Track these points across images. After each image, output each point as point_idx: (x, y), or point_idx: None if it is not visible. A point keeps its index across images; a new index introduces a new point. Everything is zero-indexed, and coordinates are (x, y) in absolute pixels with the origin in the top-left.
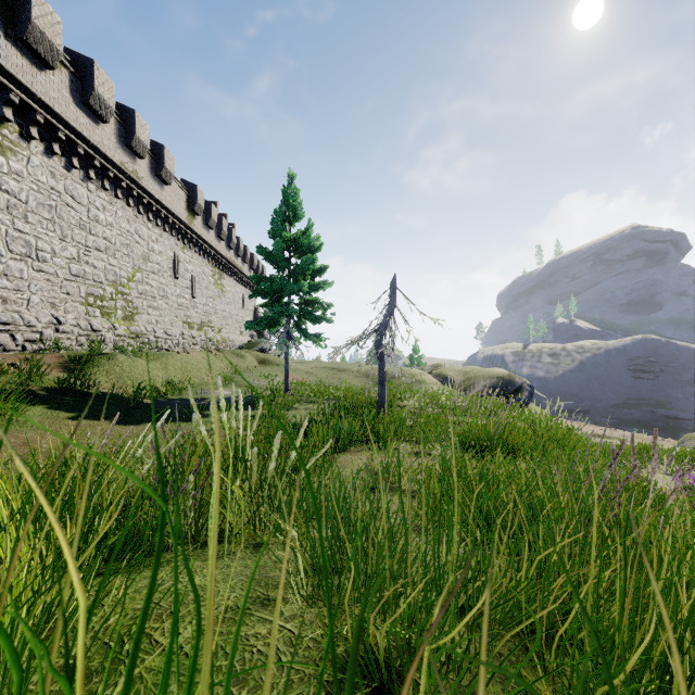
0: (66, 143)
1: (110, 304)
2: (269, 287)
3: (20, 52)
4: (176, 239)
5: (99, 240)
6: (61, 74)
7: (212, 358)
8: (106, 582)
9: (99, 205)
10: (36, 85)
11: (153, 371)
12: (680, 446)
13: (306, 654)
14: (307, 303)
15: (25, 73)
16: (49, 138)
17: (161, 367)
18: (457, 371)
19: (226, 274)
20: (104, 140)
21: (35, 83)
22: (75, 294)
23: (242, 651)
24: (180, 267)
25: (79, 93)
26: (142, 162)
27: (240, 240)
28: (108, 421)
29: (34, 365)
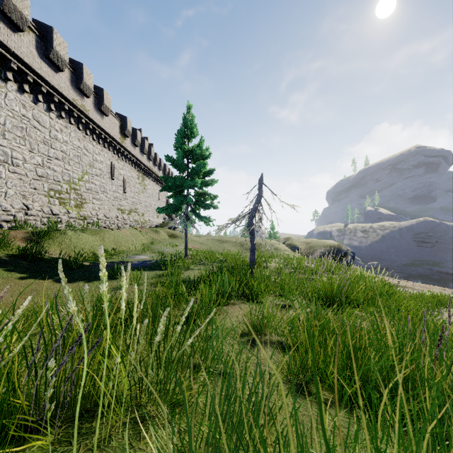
0: (34, 85)
1: (65, 196)
2: (173, 183)
3: None
4: (112, 153)
5: (58, 152)
6: (29, 36)
7: (137, 233)
8: None
9: (58, 128)
10: (10, 42)
11: (94, 242)
12: None
13: None
14: (200, 195)
15: (2, 33)
16: (21, 80)
17: (99, 239)
18: (302, 242)
19: (147, 177)
20: (61, 83)
21: (10, 41)
22: (40, 189)
23: None
24: (115, 172)
25: (43, 50)
26: (88, 100)
27: (157, 155)
28: (50, 280)
29: (1, 238)
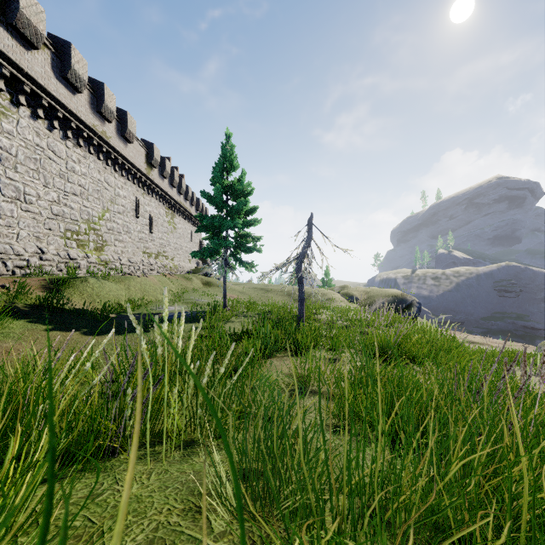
0: (49, 109)
1: (84, 238)
2: (211, 223)
3: (10, 35)
4: (137, 186)
5: (75, 187)
6: (44, 53)
7: (166, 281)
8: None
9: (75, 159)
10: (23, 62)
11: (118, 291)
12: (538, 351)
13: None
14: (241, 237)
15: (15, 52)
16: (34, 105)
17: (124, 288)
18: (360, 291)
19: (177, 214)
20: (79, 107)
21: (23, 60)
22: (56, 230)
23: None
24: (141, 209)
25: (59, 69)
26: (110, 125)
27: (188, 187)
28: (78, 332)
29: (19, 286)
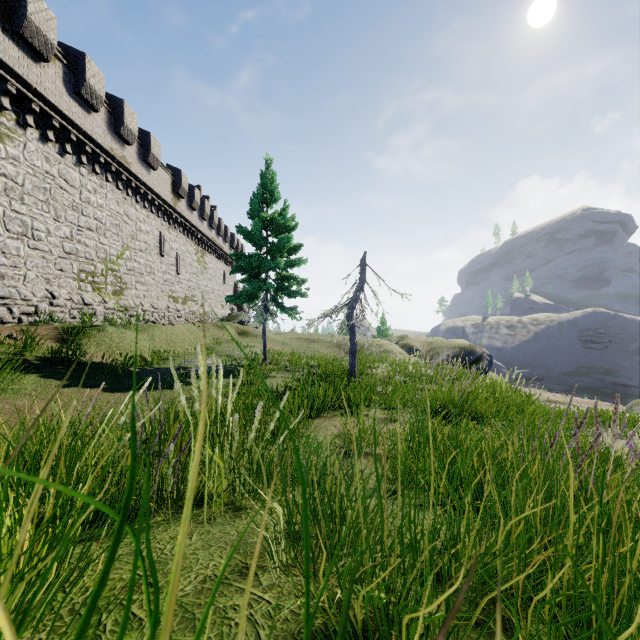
0: (60, 131)
1: (100, 280)
2: (248, 263)
3: (16, 46)
4: (162, 220)
5: (90, 220)
6: (55, 66)
7: (195, 330)
8: (88, 549)
9: (90, 188)
10: (31, 76)
11: (140, 342)
12: (628, 411)
13: (284, 627)
14: (283, 279)
15: (21, 65)
16: (44, 126)
17: (148, 338)
18: (422, 342)
19: (208, 252)
20: (95, 128)
21: (30, 74)
22: (68, 271)
23: (220, 624)
24: (166, 246)
25: (72, 84)
26: (131, 148)
27: (221, 221)
28: (97, 389)
29: (29, 336)
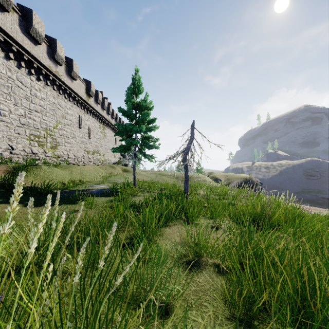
0: (18, 54)
1: (43, 140)
2: (124, 129)
3: None
4: (80, 108)
5: (37, 106)
6: (13, 15)
7: (98, 169)
8: None
9: (37, 88)
10: None
11: (63, 175)
12: None
13: None
14: (145, 138)
15: None
16: (7, 50)
17: (68, 173)
18: (222, 175)
19: (107, 127)
20: (39, 54)
21: None
22: (23, 134)
23: None
24: (82, 123)
25: (24, 27)
26: (61, 67)
27: (114, 110)
28: (20, 205)
29: None
